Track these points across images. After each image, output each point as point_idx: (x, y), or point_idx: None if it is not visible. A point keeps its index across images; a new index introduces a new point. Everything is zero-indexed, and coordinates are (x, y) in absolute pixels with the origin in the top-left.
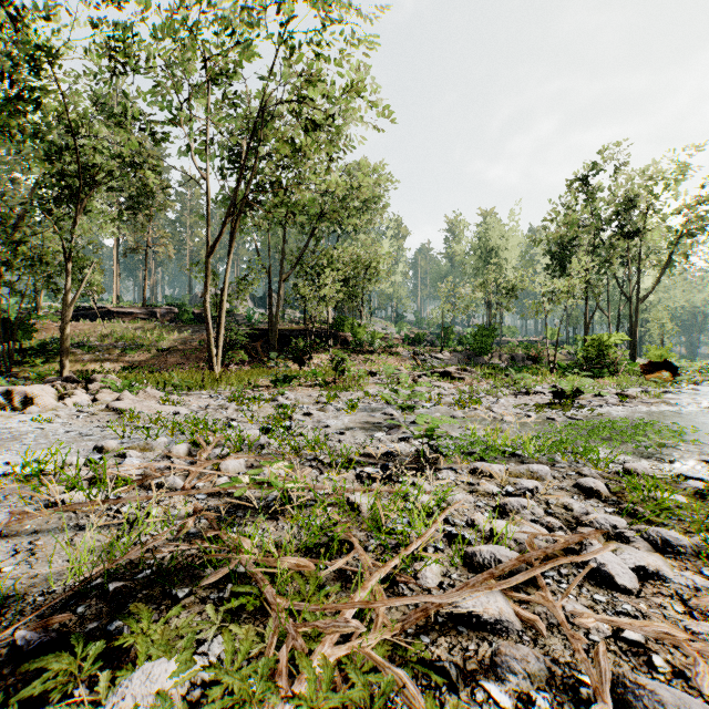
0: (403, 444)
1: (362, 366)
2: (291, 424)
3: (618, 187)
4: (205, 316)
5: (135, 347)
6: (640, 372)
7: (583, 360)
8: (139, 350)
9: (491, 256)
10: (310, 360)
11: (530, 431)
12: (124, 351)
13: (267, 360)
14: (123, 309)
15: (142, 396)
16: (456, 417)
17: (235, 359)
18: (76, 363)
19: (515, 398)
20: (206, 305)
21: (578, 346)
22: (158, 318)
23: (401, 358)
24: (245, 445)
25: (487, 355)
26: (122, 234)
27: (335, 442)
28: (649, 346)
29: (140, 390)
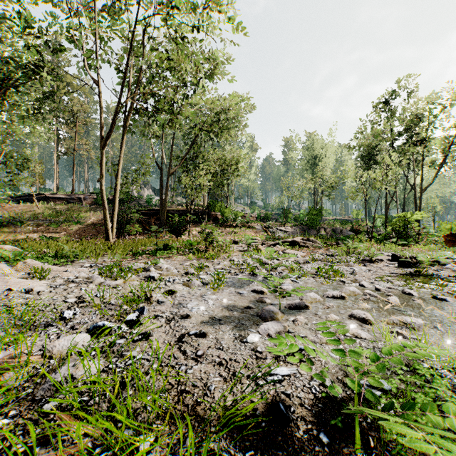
0: (295, 368)
1: (228, 236)
2: (139, 316)
3: (405, 112)
4: (102, 196)
5: (59, 222)
6: (434, 241)
7: (391, 232)
8: (61, 224)
9: (315, 161)
10: (190, 232)
11: (445, 326)
12: (49, 225)
13: (158, 232)
14: (56, 195)
15: (20, 266)
16: (334, 296)
17: (133, 231)
18: (10, 235)
19: (364, 266)
20: (103, 188)
21: (376, 222)
22: (83, 202)
23: (256, 230)
24: (37, 377)
25: (316, 228)
26: (60, 144)
27: (189, 360)
28: (440, 221)
29: (36, 258)
